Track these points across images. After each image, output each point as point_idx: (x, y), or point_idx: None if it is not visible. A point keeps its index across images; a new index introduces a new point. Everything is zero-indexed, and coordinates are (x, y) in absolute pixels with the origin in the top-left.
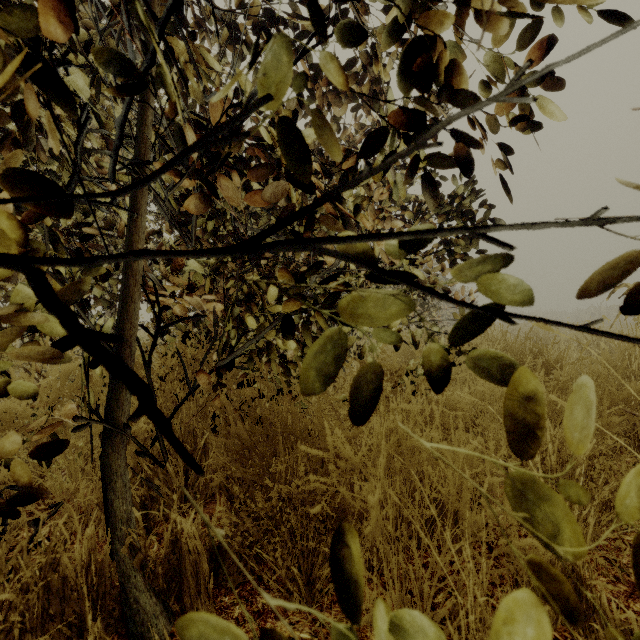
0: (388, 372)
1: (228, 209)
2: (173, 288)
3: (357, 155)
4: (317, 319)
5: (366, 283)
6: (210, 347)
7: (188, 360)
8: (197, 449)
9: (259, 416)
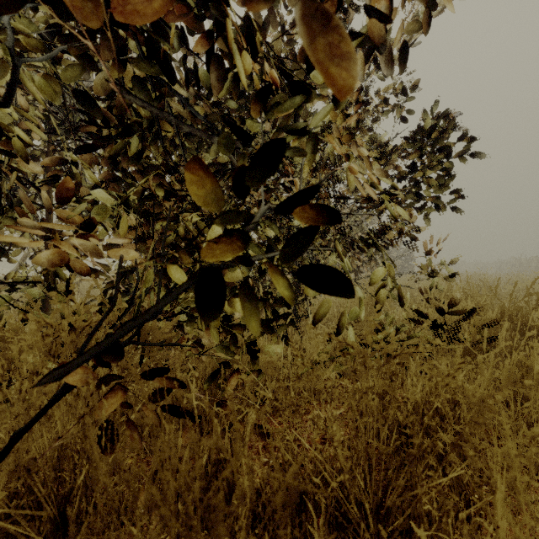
0: (347, 327)
1: (72, 30)
2: (60, 226)
3: (337, 1)
4: (271, 274)
5: (325, 230)
6: (102, 317)
7: (65, 338)
8: (76, 484)
9: (162, 456)
